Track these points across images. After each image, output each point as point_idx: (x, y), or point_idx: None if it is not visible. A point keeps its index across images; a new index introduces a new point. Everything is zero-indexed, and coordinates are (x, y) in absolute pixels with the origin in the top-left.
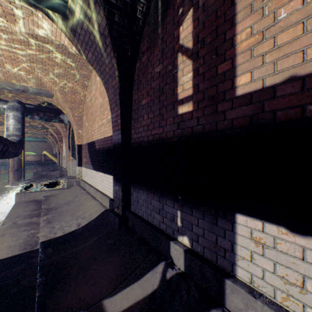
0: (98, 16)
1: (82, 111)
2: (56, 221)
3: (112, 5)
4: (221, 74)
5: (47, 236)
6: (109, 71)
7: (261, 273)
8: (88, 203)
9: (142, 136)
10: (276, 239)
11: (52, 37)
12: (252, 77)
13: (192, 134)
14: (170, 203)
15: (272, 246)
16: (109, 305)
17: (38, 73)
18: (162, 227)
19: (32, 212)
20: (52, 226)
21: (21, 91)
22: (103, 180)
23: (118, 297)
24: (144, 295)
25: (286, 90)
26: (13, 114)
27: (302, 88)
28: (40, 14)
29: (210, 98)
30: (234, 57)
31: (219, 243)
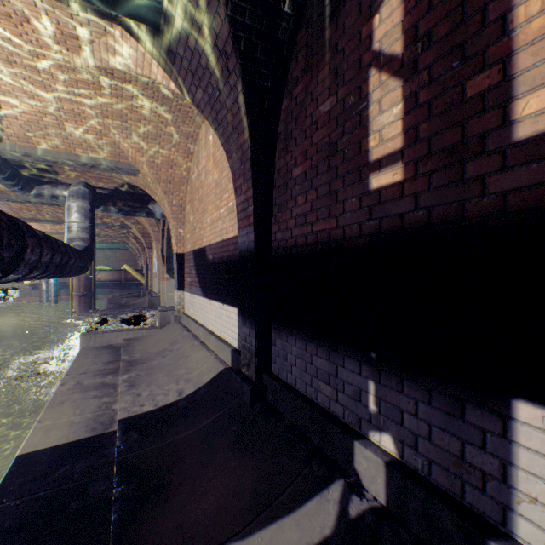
0: (214, 20)
1: (184, 197)
2: (143, 384)
3: None
4: (473, 99)
5: (128, 409)
6: (233, 120)
7: None
8: (196, 354)
9: (294, 235)
10: None
11: (137, 69)
12: None
13: (402, 229)
14: (352, 364)
15: None
16: None
17: (115, 136)
18: (335, 410)
19: (106, 366)
20: (137, 393)
21: (89, 167)
22: (220, 315)
23: (254, 542)
24: (305, 544)
25: None
26: (78, 204)
27: None
28: (117, 31)
29: (447, 151)
30: (508, 56)
31: (468, 458)
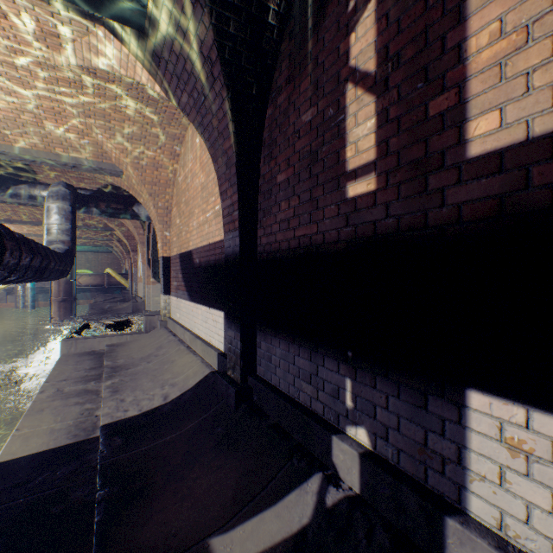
0: (199, 27)
1: (170, 199)
2: (127, 389)
3: (224, 5)
4: (434, 118)
5: (112, 415)
6: (218, 126)
7: (522, 511)
8: (182, 358)
9: (278, 240)
10: None
11: (121, 70)
12: (504, 118)
13: (375, 235)
14: (331, 363)
15: (549, 459)
16: (221, 548)
17: (97, 136)
18: (316, 408)
19: (88, 373)
20: (121, 399)
21: (70, 167)
22: (207, 319)
23: (236, 535)
24: (284, 534)
25: None
26: (58, 206)
27: None
28: (100, 31)
29: (413, 164)
30: (463, 82)
31: (430, 445)
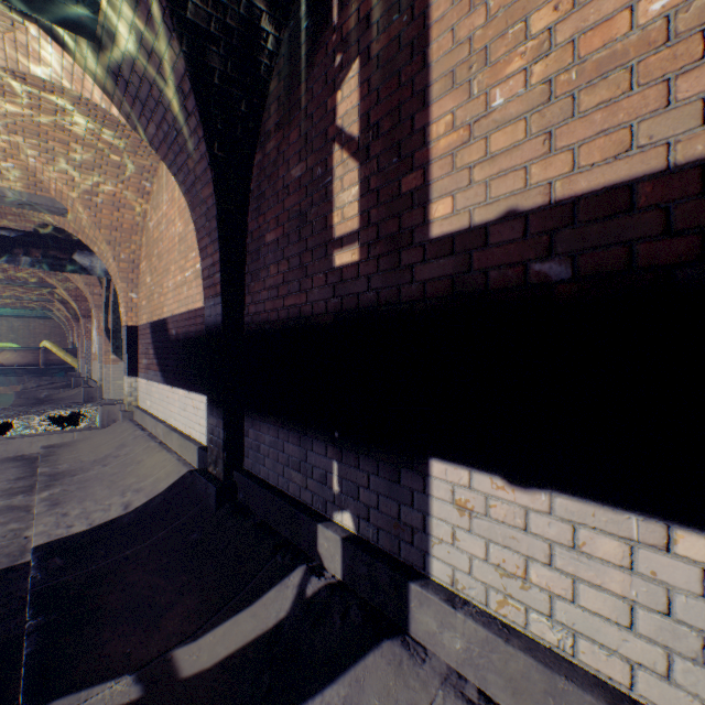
0: (167, 51)
1: (138, 250)
2: (72, 501)
3: (198, 31)
4: (406, 195)
5: (49, 533)
6: (195, 168)
7: (467, 563)
8: (152, 457)
9: (267, 309)
10: (489, 499)
11: (62, 81)
12: (455, 205)
13: (358, 308)
14: (319, 447)
15: (484, 512)
16: (186, 658)
17: (28, 159)
18: (305, 498)
19: (14, 484)
20: (64, 513)
21: None
22: (186, 406)
23: (206, 641)
24: (259, 631)
25: (504, 234)
26: None
27: (524, 233)
28: (32, 29)
29: (390, 239)
30: (427, 165)
31: (403, 518)
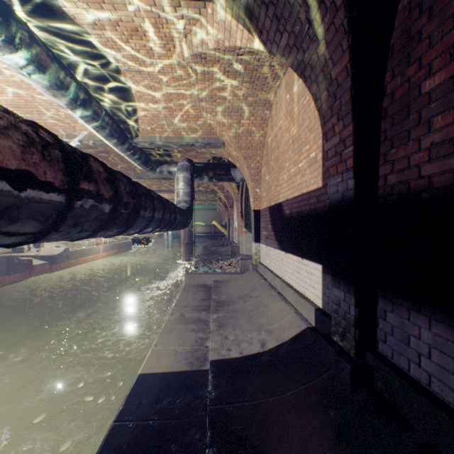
0: None
1: (260, 160)
2: (228, 326)
3: None
4: None
5: (217, 351)
6: (325, 51)
7: None
8: (274, 304)
9: (424, 174)
10: None
11: (224, 43)
12: None
13: None
14: None
15: None
16: None
17: (207, 116)
18: None
19: (201, 303)
20: (224, 335)
21: (189, 145)
22: (299, 270)
23: None
24: None
25: None
26: (183, 175)
27: None
28: (209, 9)
29: None
30: None
31: None
